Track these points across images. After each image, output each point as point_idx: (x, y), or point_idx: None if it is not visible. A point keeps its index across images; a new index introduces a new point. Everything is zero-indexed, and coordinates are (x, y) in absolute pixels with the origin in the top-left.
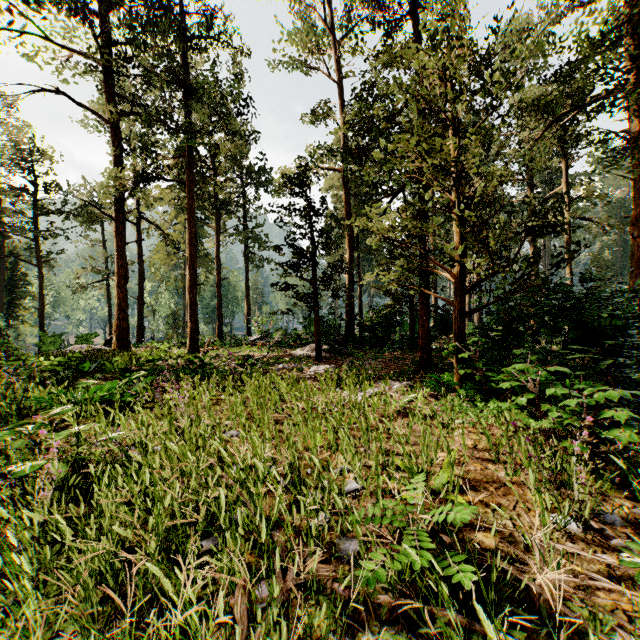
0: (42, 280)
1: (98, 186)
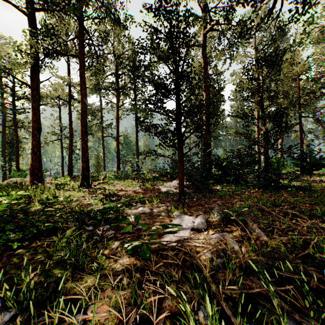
0: (17, 138)
1: (55, 86)
